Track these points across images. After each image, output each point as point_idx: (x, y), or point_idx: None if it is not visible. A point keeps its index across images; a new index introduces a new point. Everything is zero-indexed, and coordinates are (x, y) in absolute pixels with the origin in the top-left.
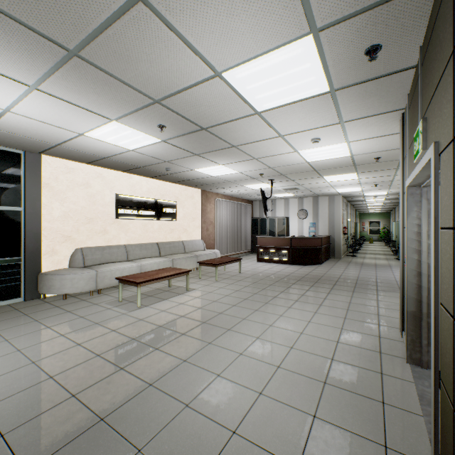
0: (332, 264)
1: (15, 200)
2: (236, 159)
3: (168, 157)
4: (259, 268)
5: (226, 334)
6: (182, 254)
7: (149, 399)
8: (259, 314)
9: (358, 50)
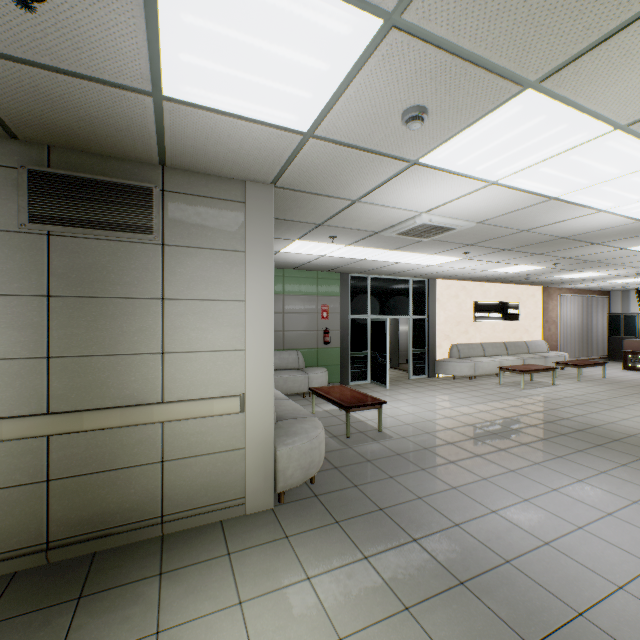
0: None
1: (423, 312)
2: (610, 269)
3: (538, 273)
4: (629, 376)
5: (618, 408)
6: (529, 355)
7: (584, 418)
8: None
9: None
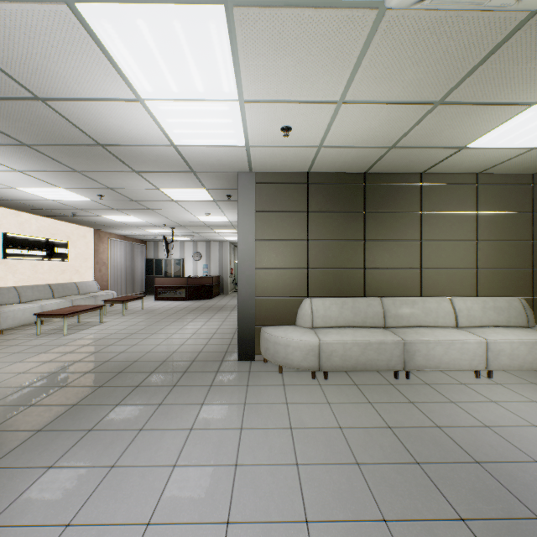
0: (221, 298)
1: None
2: (148, 215)
3: (85, 207)
4: (159, 305)
5: (154, 335)
6: (79, 295)
7: (126, 354)
8: (171, 326)
9: (224, 195)
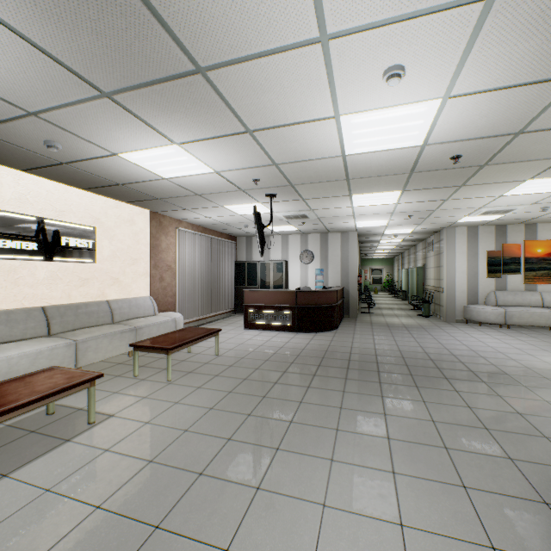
0: (352, 328)
1: None
2: (208, 128)
3: (28, 94)
4: (249, 342)
5: None
6: (103, 328)
7: None
8: (267, 511)
9: None
